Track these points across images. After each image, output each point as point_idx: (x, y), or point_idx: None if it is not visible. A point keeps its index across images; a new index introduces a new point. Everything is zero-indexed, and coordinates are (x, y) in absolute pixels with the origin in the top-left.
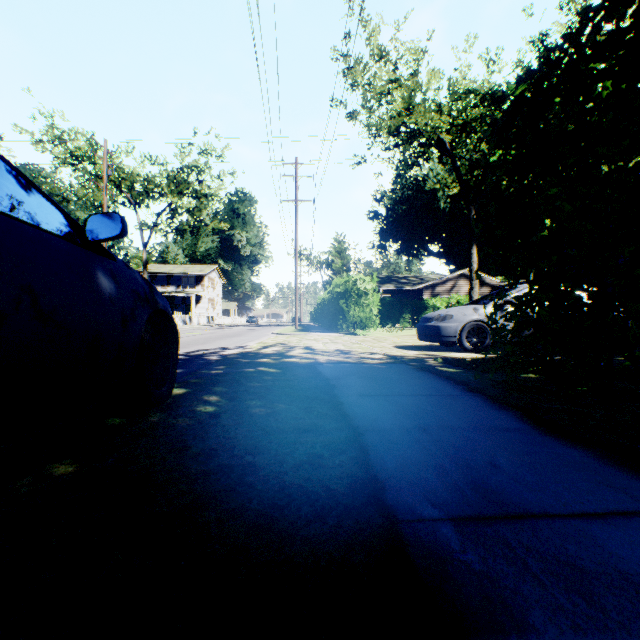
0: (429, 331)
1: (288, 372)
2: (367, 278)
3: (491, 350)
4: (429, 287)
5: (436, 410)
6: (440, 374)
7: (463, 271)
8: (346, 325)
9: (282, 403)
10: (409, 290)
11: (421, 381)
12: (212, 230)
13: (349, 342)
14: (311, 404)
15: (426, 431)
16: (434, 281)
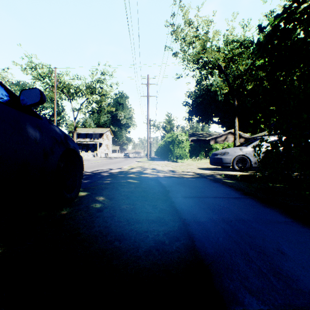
0: (216, 160)
1: (143, 182)
2: (183, 134)
3: (258, 171)
4: (213, 138)
5: (230, 207)
6: (226, 184)
7: (230, 130)
8: (172, 157)
9: (139, 202)
10: (203, 140)
11: (216, 188)
12: (107, 111)
13: (174, 166)
14: (156, 202)
15: (228, 223)
16: (216, 135)
